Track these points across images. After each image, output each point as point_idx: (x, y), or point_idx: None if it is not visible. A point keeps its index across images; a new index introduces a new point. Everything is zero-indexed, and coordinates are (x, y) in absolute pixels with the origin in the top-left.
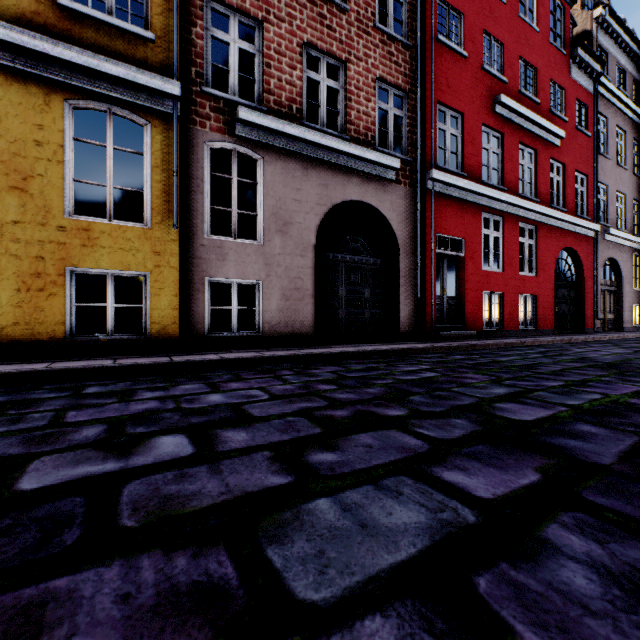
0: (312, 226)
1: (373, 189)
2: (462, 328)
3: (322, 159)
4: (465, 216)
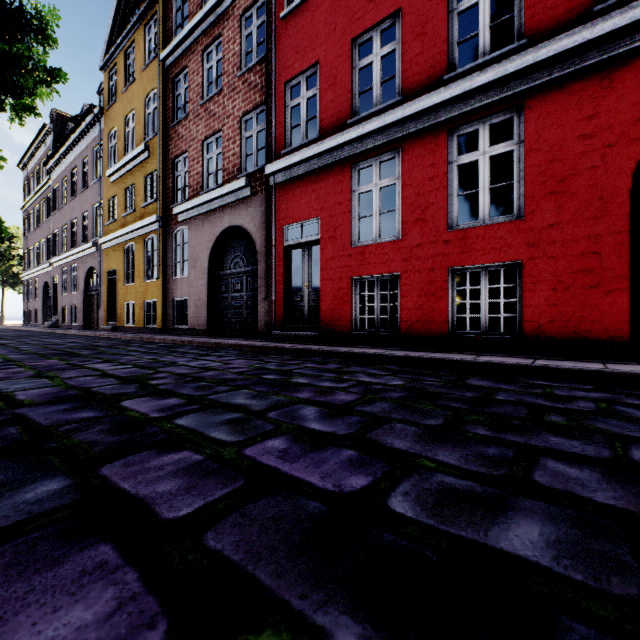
0: (206, 257)
1: (238, 212)
2: (319, 329)
3: (208, 210)
4: (321, 187)
